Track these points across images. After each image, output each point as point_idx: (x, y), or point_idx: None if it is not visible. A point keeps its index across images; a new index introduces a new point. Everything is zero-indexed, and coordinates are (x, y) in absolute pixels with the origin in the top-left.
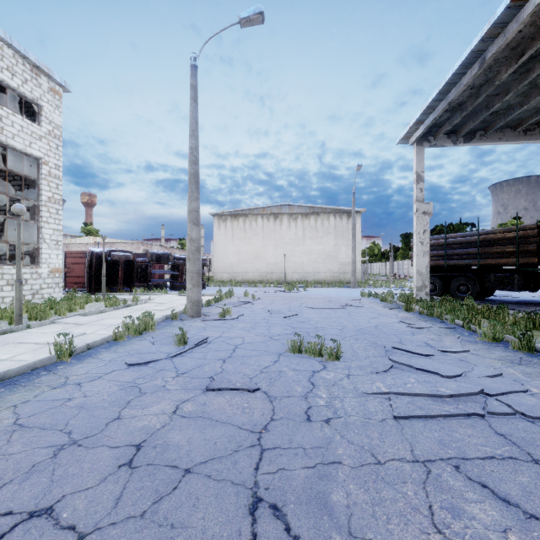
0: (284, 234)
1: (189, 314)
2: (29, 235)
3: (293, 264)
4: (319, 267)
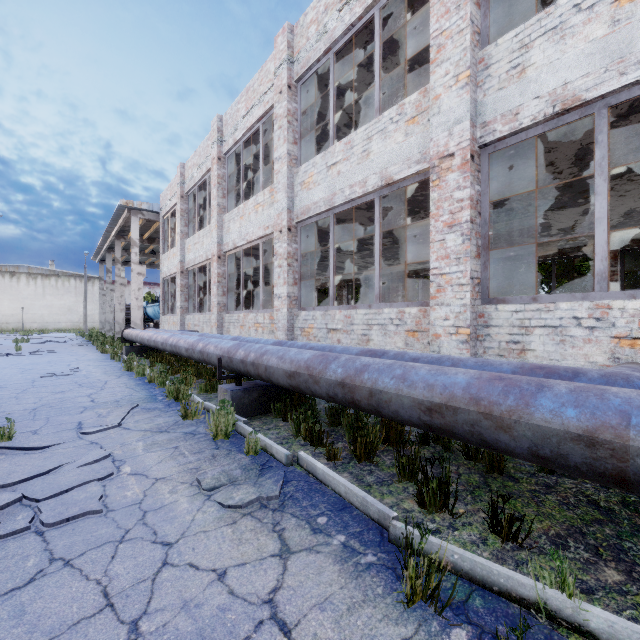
0: (23, 290)
1: None
2: None
3: (32, 316)
4: (60, 318)
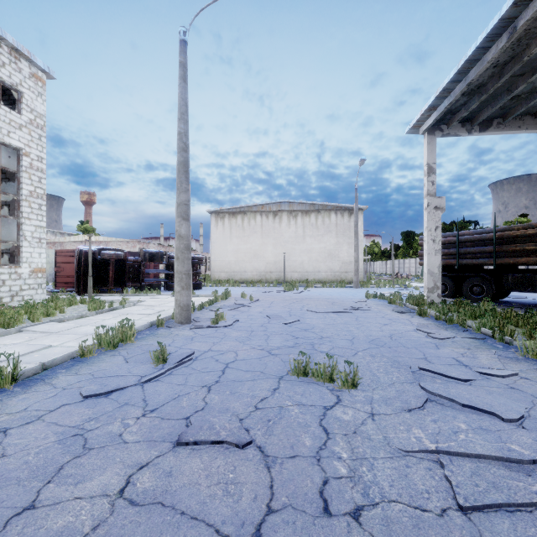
0: (284, 232)
1: (177, 320)
2: (10, 232)
3: (292, 263)
4: (319, 265)
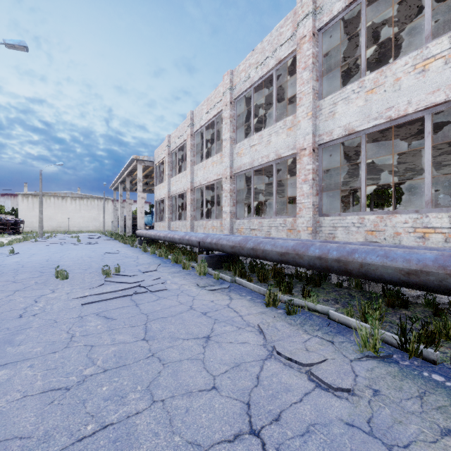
0: (68, 207)
1: (40, 237)
2: None
3: (74, 222)
4: (89, 224)
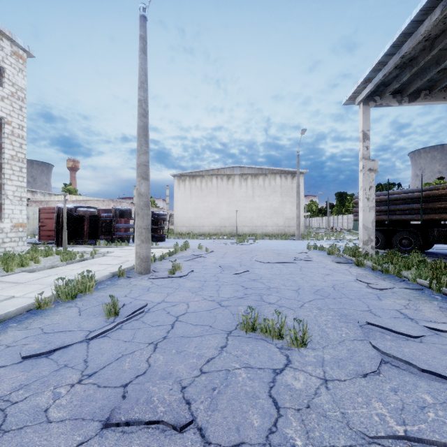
0: (236, 193)
1: (137, 270)
2: None
3: (243, 219)
4: (266, 221)
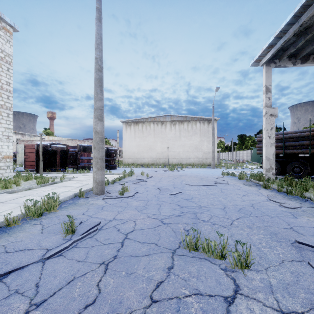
0: (167, 134)
1: (94, 192)
2: None
3: (173, 153)
4: (190, 154)
